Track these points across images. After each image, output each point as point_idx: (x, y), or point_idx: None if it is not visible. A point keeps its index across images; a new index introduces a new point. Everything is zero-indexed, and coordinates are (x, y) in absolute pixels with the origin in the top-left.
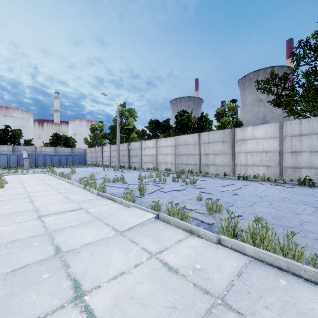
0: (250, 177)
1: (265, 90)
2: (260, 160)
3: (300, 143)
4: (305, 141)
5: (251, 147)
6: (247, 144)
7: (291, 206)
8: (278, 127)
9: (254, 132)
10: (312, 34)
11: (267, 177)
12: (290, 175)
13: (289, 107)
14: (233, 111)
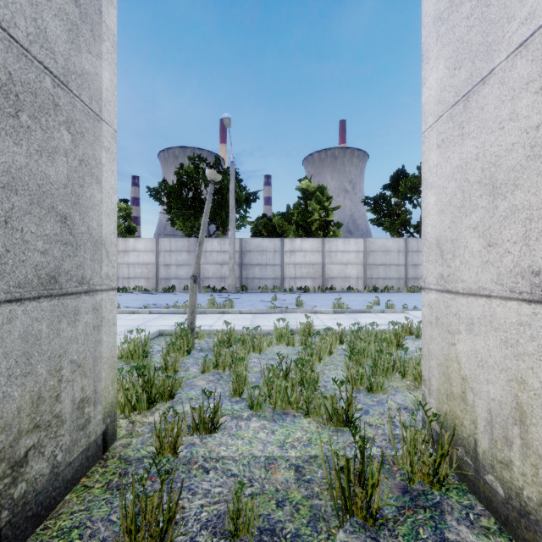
0: (130, 289)
1: (156, 200)
2: (141, 272)
3: (171, 258)
4: (174, 256)
5: (133, 259)
6: (130, 256)
7: (130, 302)
8: (156, 242)
9: (136, 244)
10: (175, 172)
11: (147, 288)
12: (164, 285)
13: (175, 222)
14: (126, 212)
